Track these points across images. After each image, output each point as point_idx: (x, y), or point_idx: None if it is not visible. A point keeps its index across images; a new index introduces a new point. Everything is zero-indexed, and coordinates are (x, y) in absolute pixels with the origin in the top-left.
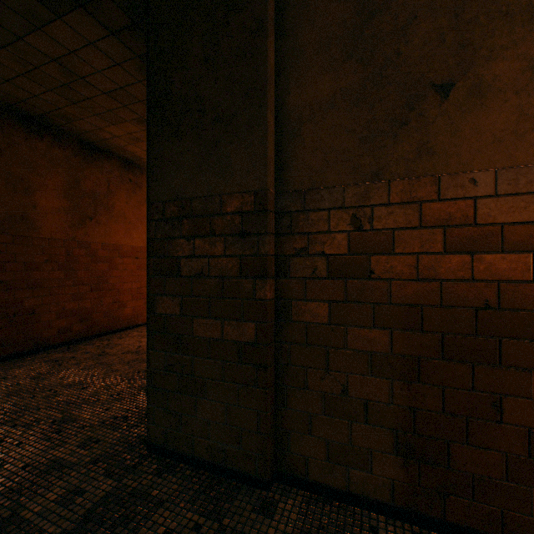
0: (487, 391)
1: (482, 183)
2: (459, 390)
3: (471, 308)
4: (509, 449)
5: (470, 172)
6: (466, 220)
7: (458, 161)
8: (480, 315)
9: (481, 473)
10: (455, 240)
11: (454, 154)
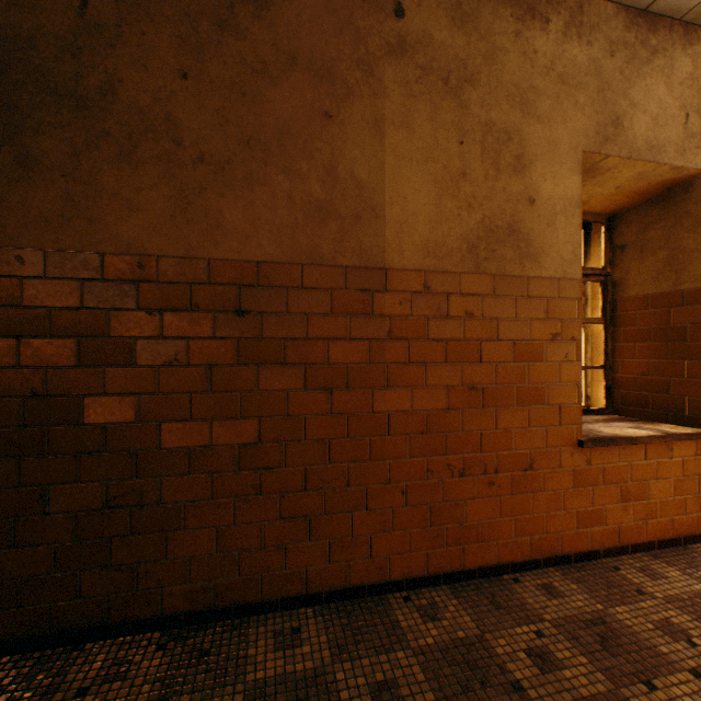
0: (37, 484)
1: (31, 263)
2: (6, 490)
3: (20, 397)
4: (58, 539)
5: (18, 248)
6: (15, 301)
7: (6, 234)
8: (29, 404)
9: (30, 574)
10: (2, 322)
11: (1, 226)
